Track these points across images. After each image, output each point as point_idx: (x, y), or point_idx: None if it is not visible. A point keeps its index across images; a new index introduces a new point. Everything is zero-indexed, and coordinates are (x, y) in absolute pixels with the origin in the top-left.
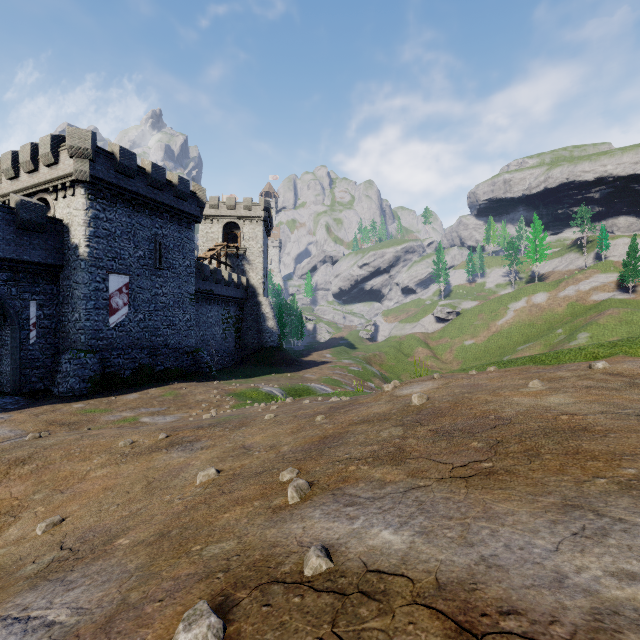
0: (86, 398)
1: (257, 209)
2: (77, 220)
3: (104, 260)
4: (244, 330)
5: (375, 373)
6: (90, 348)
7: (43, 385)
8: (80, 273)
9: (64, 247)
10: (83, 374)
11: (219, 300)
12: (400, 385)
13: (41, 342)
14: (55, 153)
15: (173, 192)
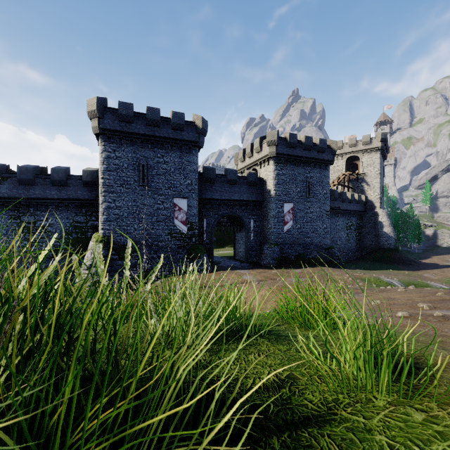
0: (276, 268)
1: (374, 142)
2: (270, 177)
3: (281, 196)
4: (363, 234)
5: None
6: (275, 243)
7: (256, 259)
8: (271, 204)
9: (264, 191)
10: (273, 256)
11: (344, 213)
12: None
13: (255, 238)
14: (260, 146)
15: (316, 149)
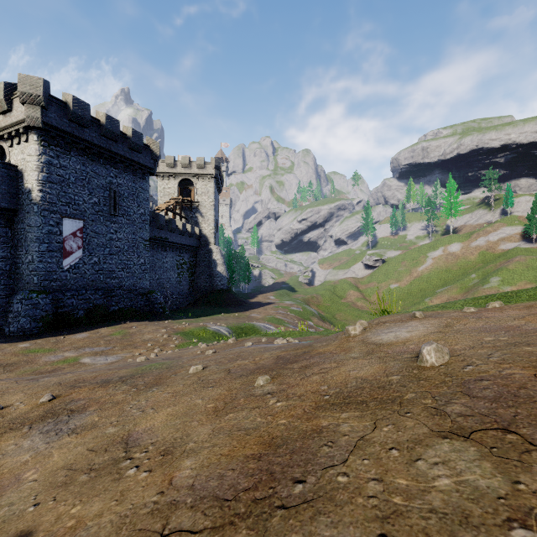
0: (35, 337)
1: (209, 167)
2: (30, 165)
3: (58, 205)
4: (197, 275)
5: (313, 313)
6: (43, 289)
7: None
8: (33, 216)
9: (18, 192)
10: (34, 314)
11: (174, 247)
12: (369, 327)
13: None
14: (8, 100)
15: (127, 144)
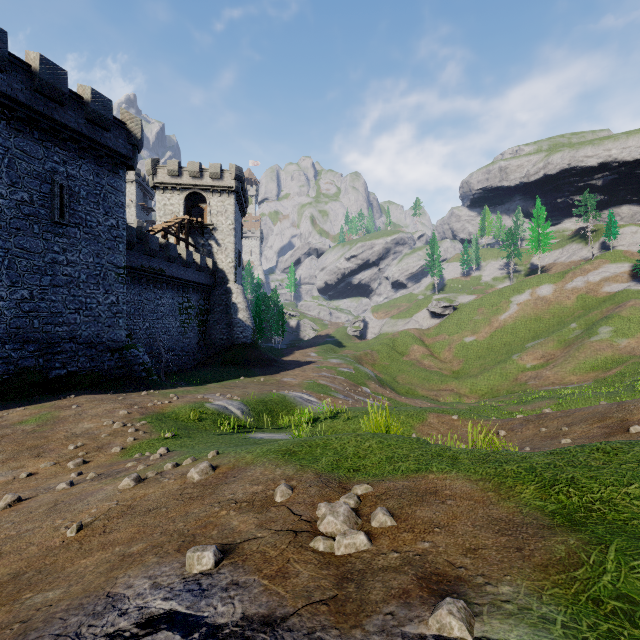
0: None
1: (227, 177)
2: None
3: None
4: (210, 324)
5: (369, 375)
6: None
7: None
8: None
9: None
10: None
11: (174, 284)
12: None
13: None
14: None
15: (84, 113)
